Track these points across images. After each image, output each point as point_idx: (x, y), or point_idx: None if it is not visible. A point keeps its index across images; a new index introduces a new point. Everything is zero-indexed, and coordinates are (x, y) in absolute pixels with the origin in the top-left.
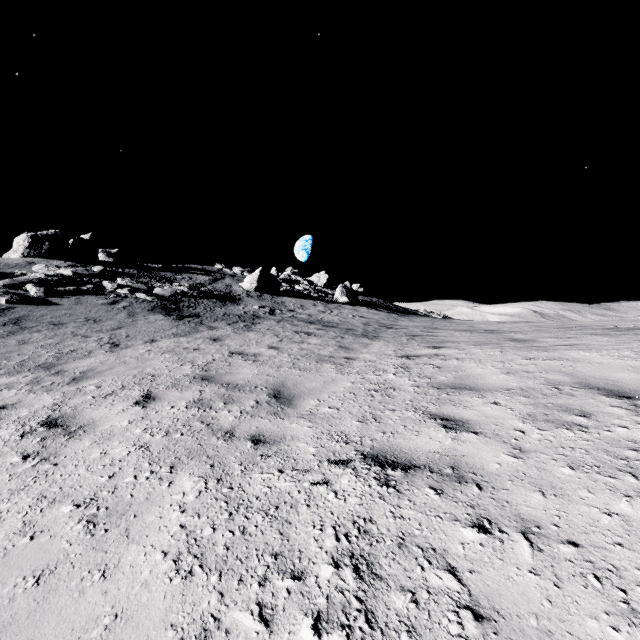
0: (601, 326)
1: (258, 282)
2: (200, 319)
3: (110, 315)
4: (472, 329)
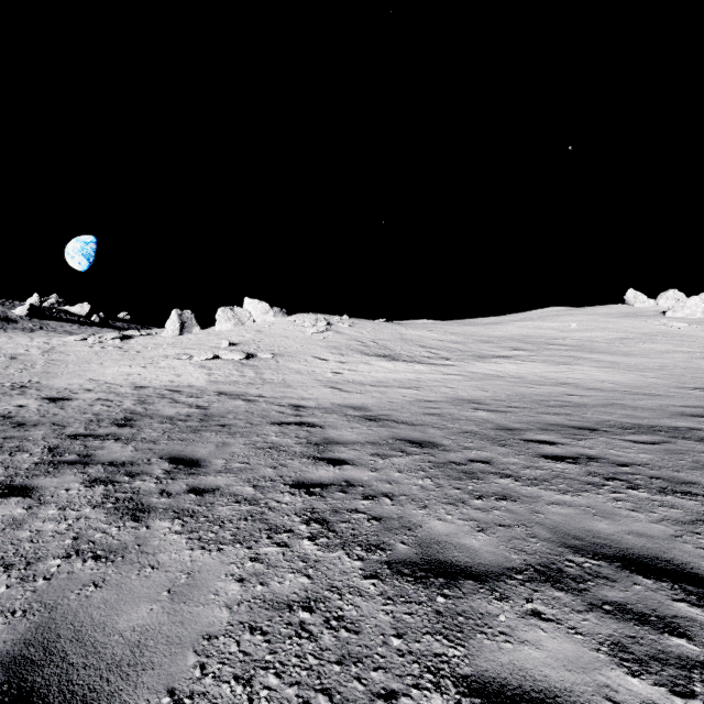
0: None
1: (29, 311)
2: (4, 329)
3: None
4: None
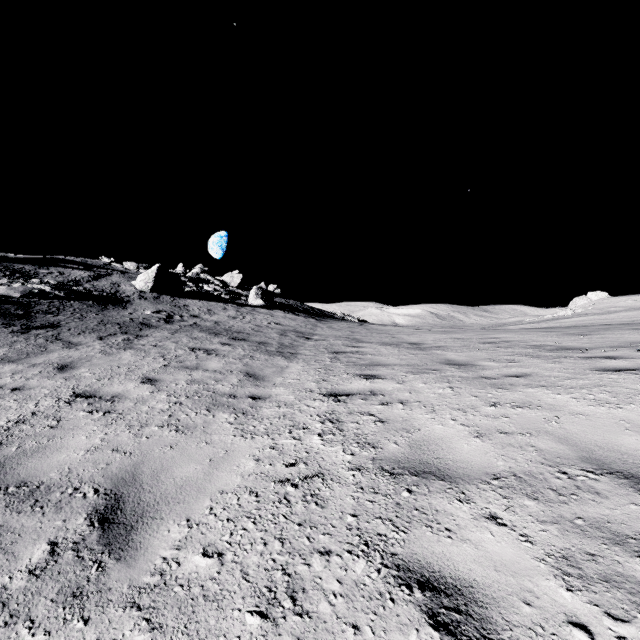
0: (524, 342)
1: (155, 281)
2: (57, 331)
3: None
4: (396, 342)
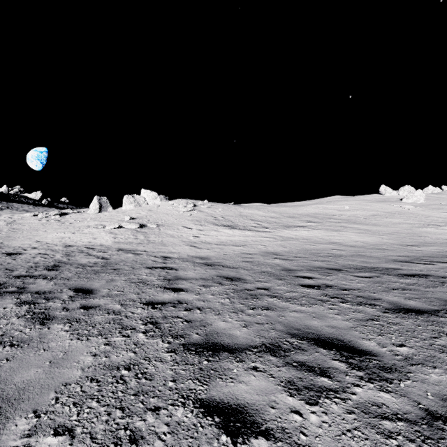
0: None
1: None
2: None
3: None
4: None
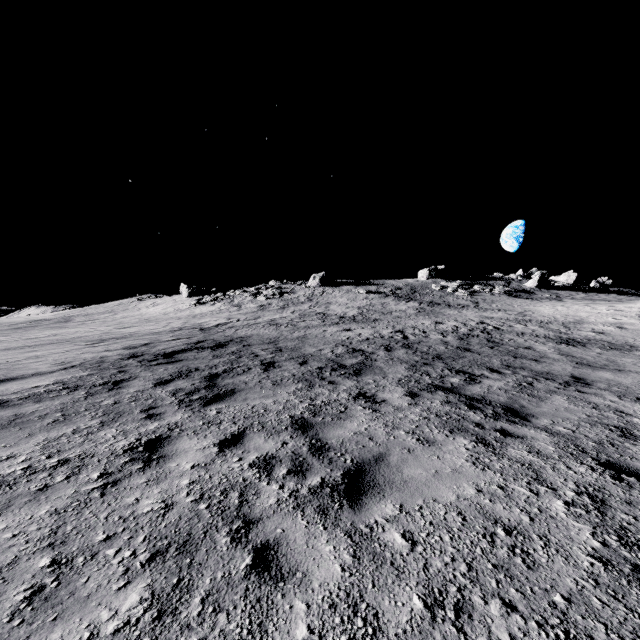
0: None
1: (537, 283)
2: (534, 299)
3: (502, 298)
4: None
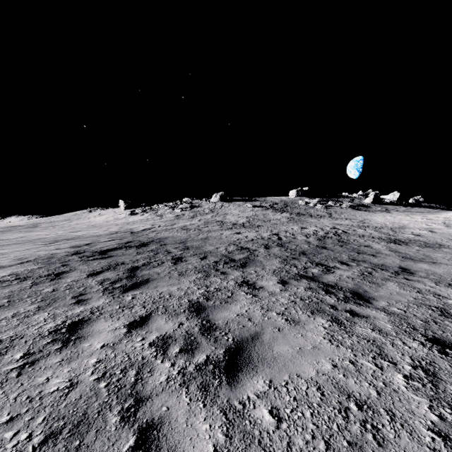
0: None
1: (372, 200)
2: (371, 211)
3: (348, 211)
4: None
